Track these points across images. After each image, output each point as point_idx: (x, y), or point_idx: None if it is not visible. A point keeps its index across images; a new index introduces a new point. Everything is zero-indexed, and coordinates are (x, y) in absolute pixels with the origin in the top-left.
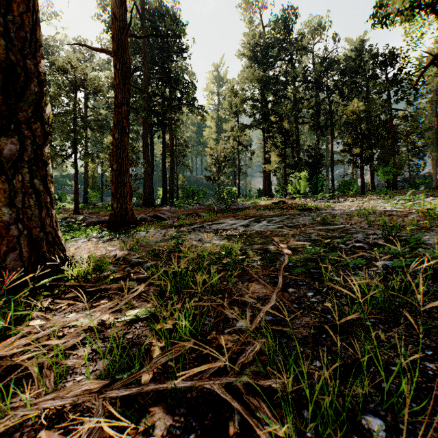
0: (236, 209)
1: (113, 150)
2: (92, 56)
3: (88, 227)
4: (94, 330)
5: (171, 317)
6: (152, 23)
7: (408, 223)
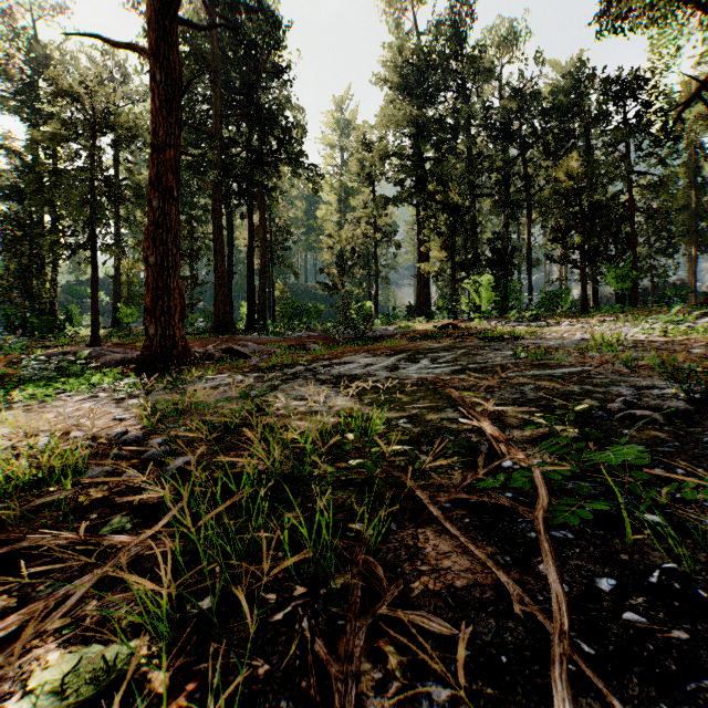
0: (373, 338)
1: (149, 230)
2: (128, 78)
3: (101, 370)
4: None
5: (172, 702)
6: (230, 22)
7: (701, 364)
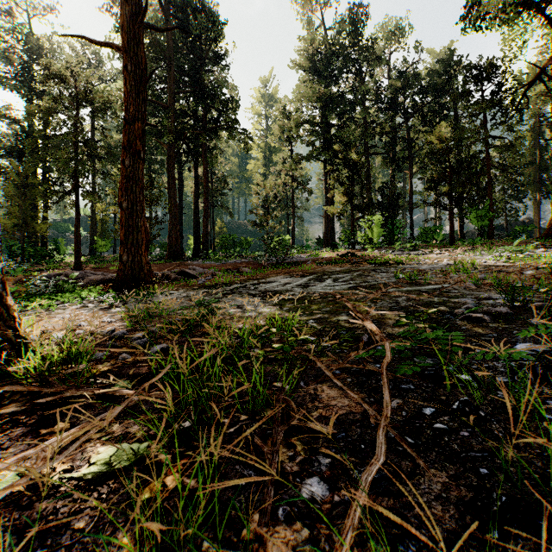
0: (290, 264)
1: (123, 182)
2: (102, 63)
3: (87, 288)
4: (13, 504)
5: (174, 468)
6: (181, 20)
7: (529, 282)
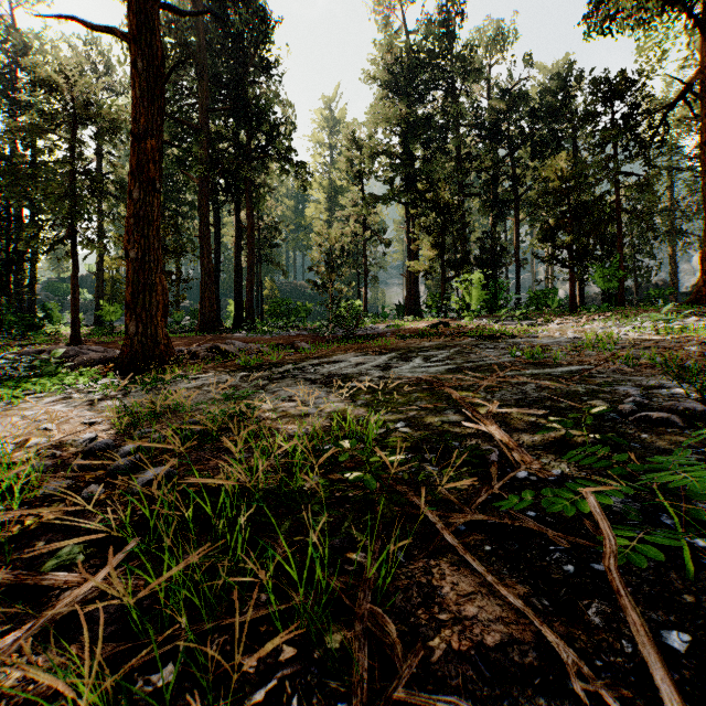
0: (363, 337)
1: (130, 222)
2: (111, 70)
3: (78, 370)
4: None
5: None
6: (217, 14)
7: (703, 362)
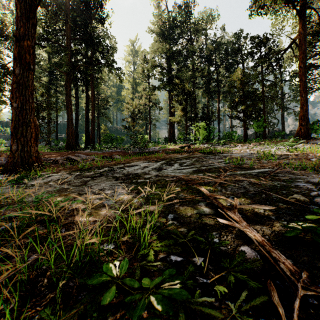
0: (148, 152)
1: (14, 86)
2: None
3: None
4: None
5: None
6: None
7: None
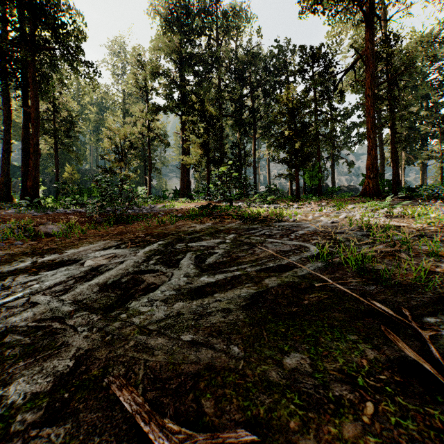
0: (133, 217)
1: None
2: None
3: None
4: None
5: None
6: None
7: None
